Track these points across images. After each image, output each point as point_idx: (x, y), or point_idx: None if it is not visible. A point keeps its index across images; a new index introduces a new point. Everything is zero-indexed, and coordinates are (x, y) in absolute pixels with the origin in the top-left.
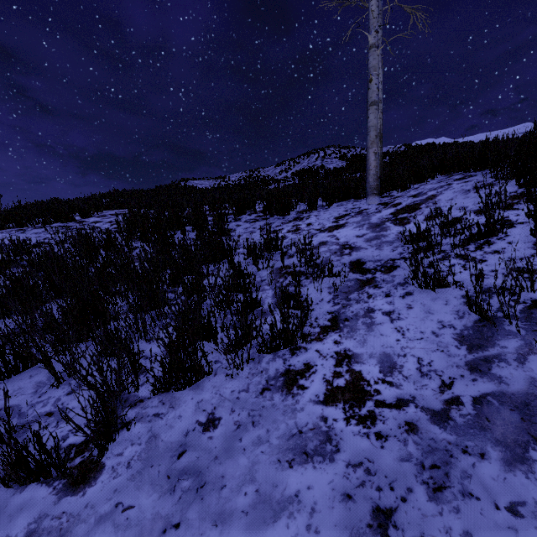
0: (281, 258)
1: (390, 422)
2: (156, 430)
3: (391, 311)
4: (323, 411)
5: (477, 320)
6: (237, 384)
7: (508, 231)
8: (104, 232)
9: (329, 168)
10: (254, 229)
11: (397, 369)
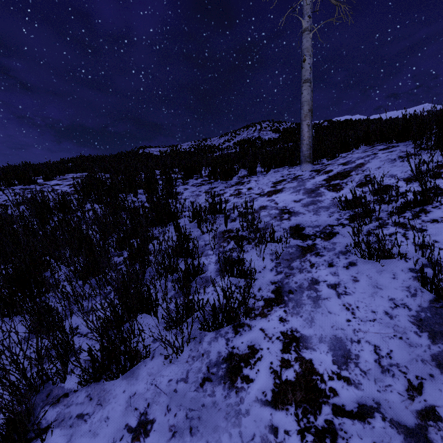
0: (224, 222)
1: (355, 442)
2: (76, 439)
3: (336, 284)
4: (272, 417)
5: (433, 299)
6: (176, 371)
7: (441, 199)
8: (60, 194)
9: (265, 139)
10: (200, 192)
11: (352, 360)
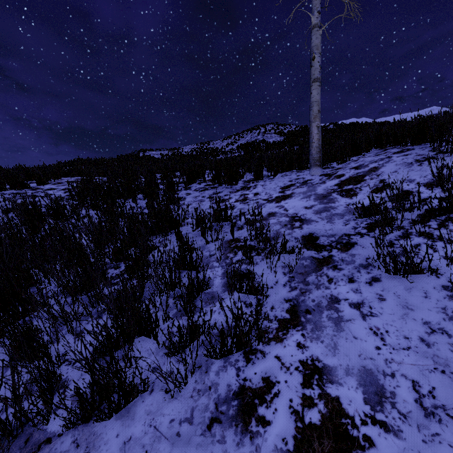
0: (230, 231)
1: None
2: None
3: (360, 303)
4: None
5: None
6: (179, 408)
7: None
8: (54, 199)
9: (269, 142)
10: (203, 198)
11: (388, 399)
